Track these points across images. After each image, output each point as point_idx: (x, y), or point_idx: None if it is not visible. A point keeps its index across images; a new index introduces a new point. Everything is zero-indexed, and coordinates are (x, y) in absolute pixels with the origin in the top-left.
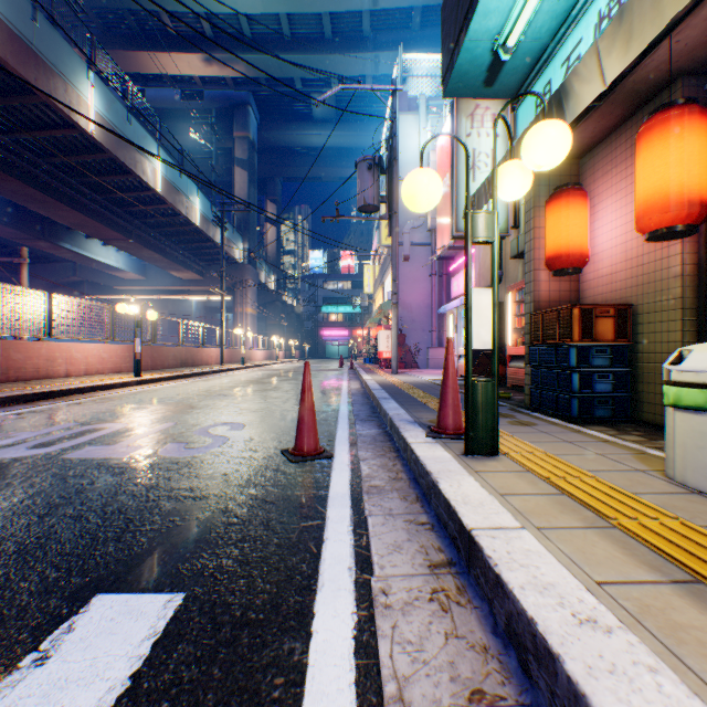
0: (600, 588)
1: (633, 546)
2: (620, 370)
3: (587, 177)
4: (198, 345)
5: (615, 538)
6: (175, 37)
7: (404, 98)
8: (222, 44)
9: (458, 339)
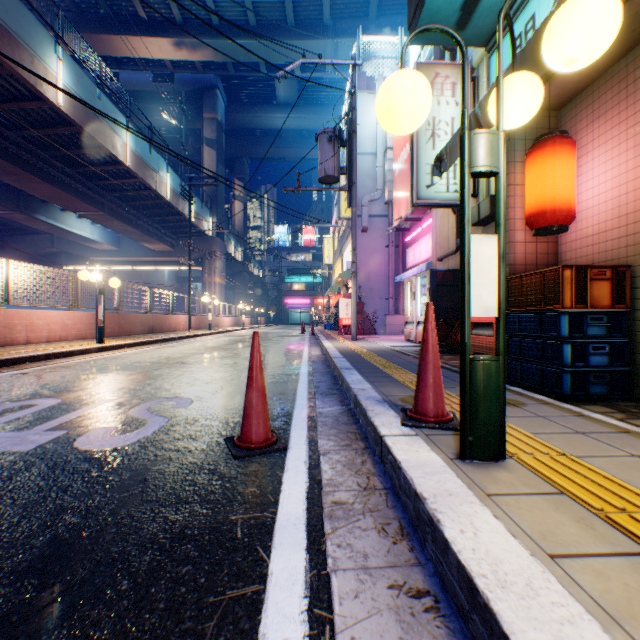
0: None
1: None
2: (617, 341)
3: (567, 129)
4: (166, 312)
5: None
6: (146, 22)
7: (363, 78)
8: (191, 30)
9: (417, 306)
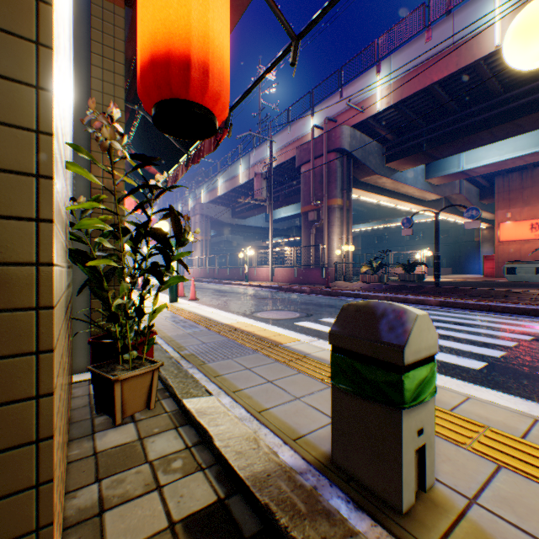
0: None
1: None
2: None
3: None
4: None
5: None
6: None
7: None
8: None
9: None
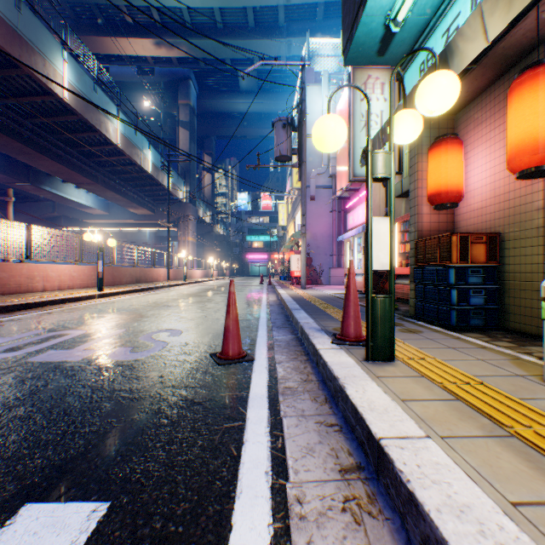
0: (517, 511)
1: (536, 458)
2: (490, 287)
3: (461, 129)
4: (149, 266)
5: (517, 449)
6: (132, 25)
7: (311, 73)
8: (169, 31)
9: (354, 261)
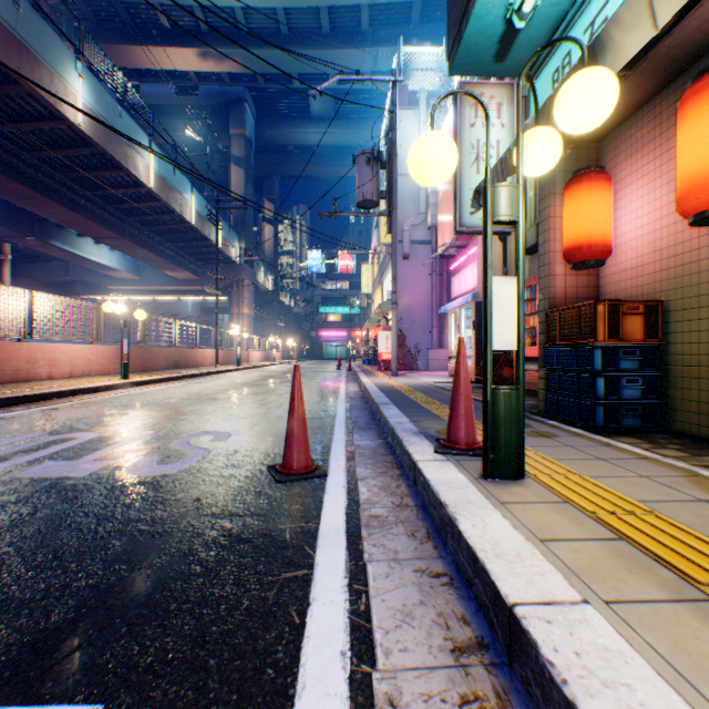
0: None
1: None
2: (650, 374)
3: (607, 161)
4: (192, 346)
5: None
6: (169, 30)
7: (404, 92)
8: (218, 39)
9: None
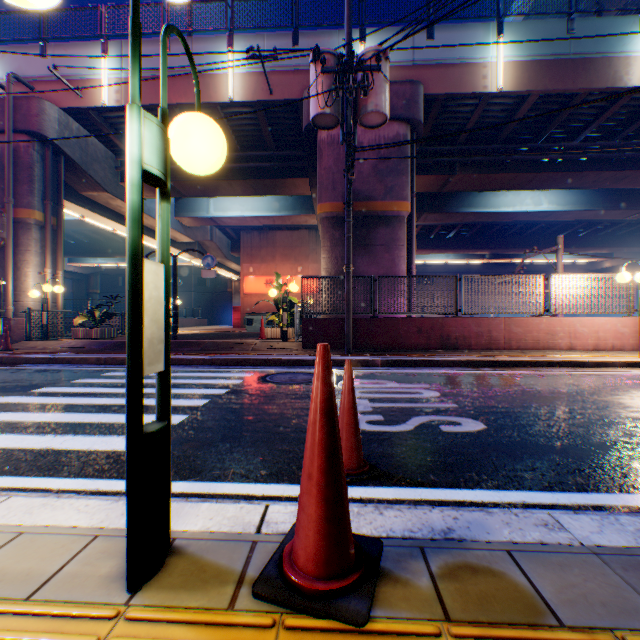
0: None
1: None
2: None
3: None
4: None
5: None
6: None
7: None
8: None
9: None
